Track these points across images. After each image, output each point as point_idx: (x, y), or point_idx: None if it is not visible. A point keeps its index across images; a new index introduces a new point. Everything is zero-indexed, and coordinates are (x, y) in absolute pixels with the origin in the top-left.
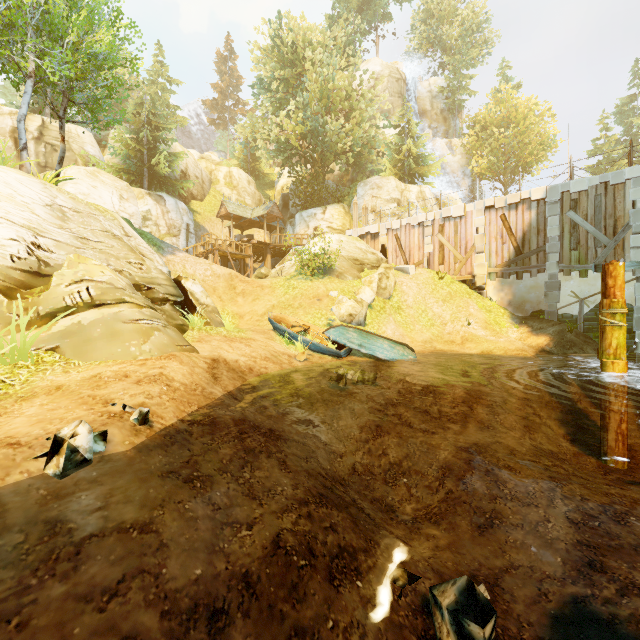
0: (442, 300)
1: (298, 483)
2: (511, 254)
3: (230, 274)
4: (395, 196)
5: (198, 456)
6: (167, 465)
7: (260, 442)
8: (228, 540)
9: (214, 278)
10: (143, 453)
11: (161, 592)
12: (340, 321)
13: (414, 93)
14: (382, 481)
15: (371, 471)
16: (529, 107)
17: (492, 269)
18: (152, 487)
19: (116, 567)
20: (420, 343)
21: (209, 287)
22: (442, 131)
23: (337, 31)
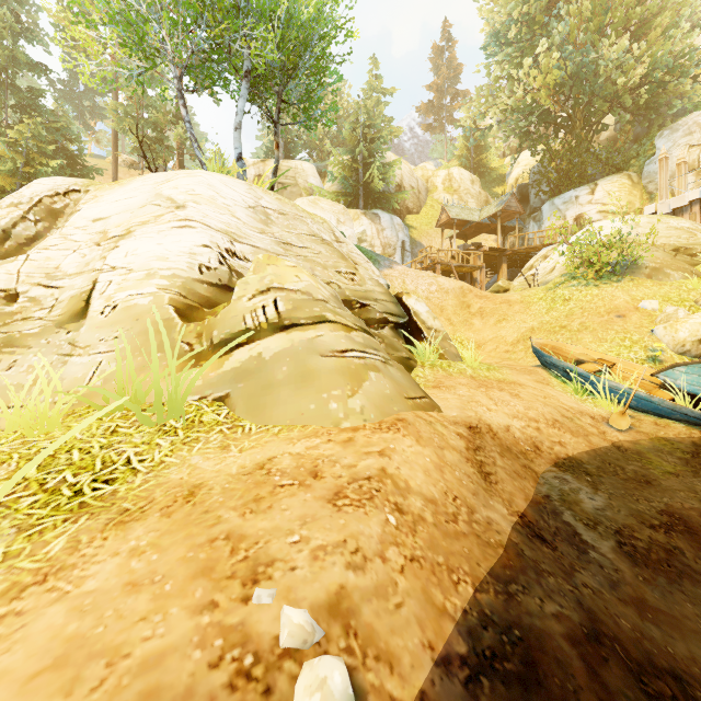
0: None
1: None
2: None
3: (461, 288)
4: None
5: None
6: None
7: None
8: None
9: (440, 294)
10: None
11: None
12: (675, 353)
13: None
14: None
15: None
16: None
17: None
18: None
19: None
20: None
21: (434, 307)
22: None
23: None
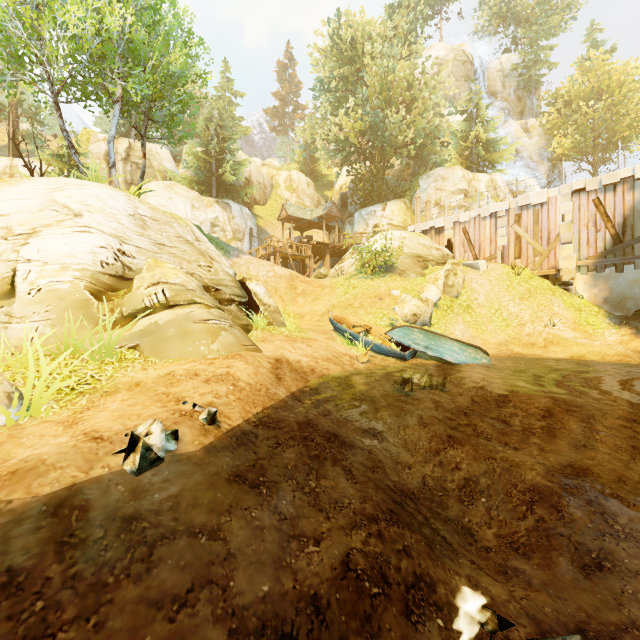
0: (519, 298)
1: (366, 496)
2: (607, 243)
3: (291, 275)
4: (462, 187)
5: (263, 460)
6: (234, 468)
7: (324, 448)
8: (295, 555)
9: (276, 279)
10: (211, 454)
11: (228, 607)
12: (403, 321)
13: (483, 74)
14: (456, 499)
15: (443, 486)
16: (627, 72)
17: (582, 261)
18: (220, 491)
19: (185, 574)
20: (494, 345)
21: (271, 288)
22: (516, 112)
23: (398, 20)
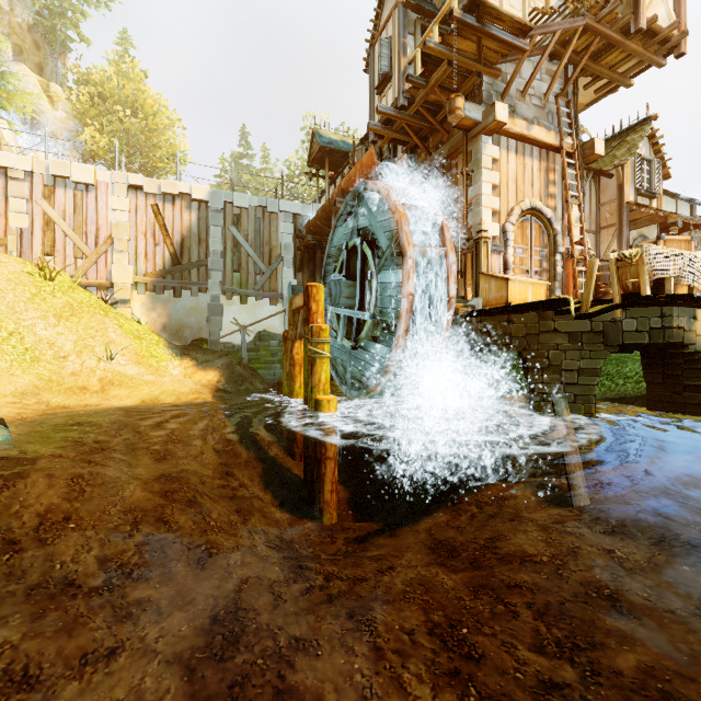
0: (55, 315)
1: None
2: (167, 262)
3: None
4: None
5: None
6: None
7: None
8: None
9: None
10: None
11: None
12: None
13: None
14: None
15: None
16: (160, 104)
17: (140, 277)
18: None
19: None
20: (10, 398)
21: None
22: (32, 60)
23: None
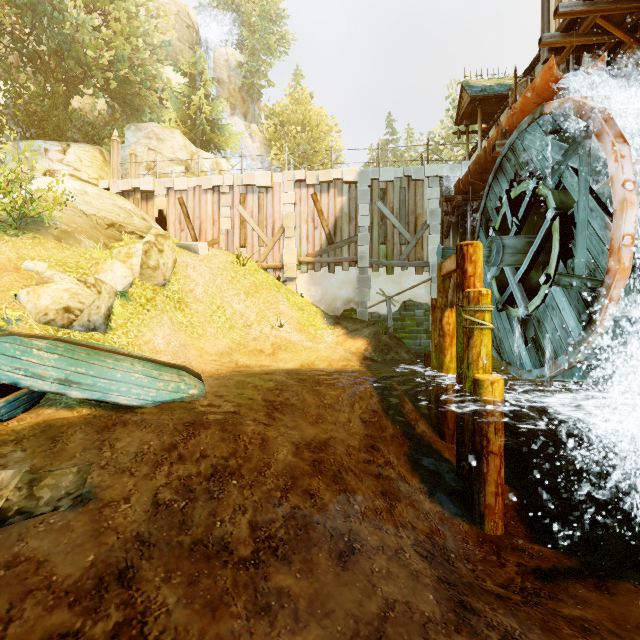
0: (245, 293)
1: None
2: (323, 242)
3: None
4: (183, 157)
5: None
6: None
7: None
8: None
9: None
10: None
11: None
12: (39, 322)
13: (209, 54)
14: None
15: None
16: (321, 115)
17: (303, 258)
18: None
19: None
20: (214, 356)
21: None
22: (241, 112)
23: None
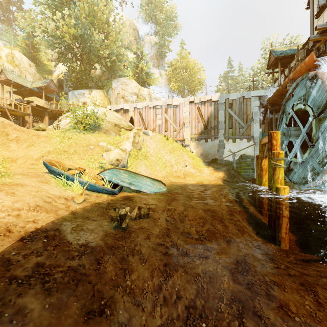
0: (169, 152)
1: None
2: (202, 128)
3: (2, 122)
4: (135, 91)
5: None
6: None
7: None
8: None
9: None
10: None
11: None
12: (109, 164)
13: (142, 40)
14: None
15: None
16: (195, 63)
17: (193, 136)
18: None
19: None
20: (161, 178)
21: None
22: (156, 65)
23: None
